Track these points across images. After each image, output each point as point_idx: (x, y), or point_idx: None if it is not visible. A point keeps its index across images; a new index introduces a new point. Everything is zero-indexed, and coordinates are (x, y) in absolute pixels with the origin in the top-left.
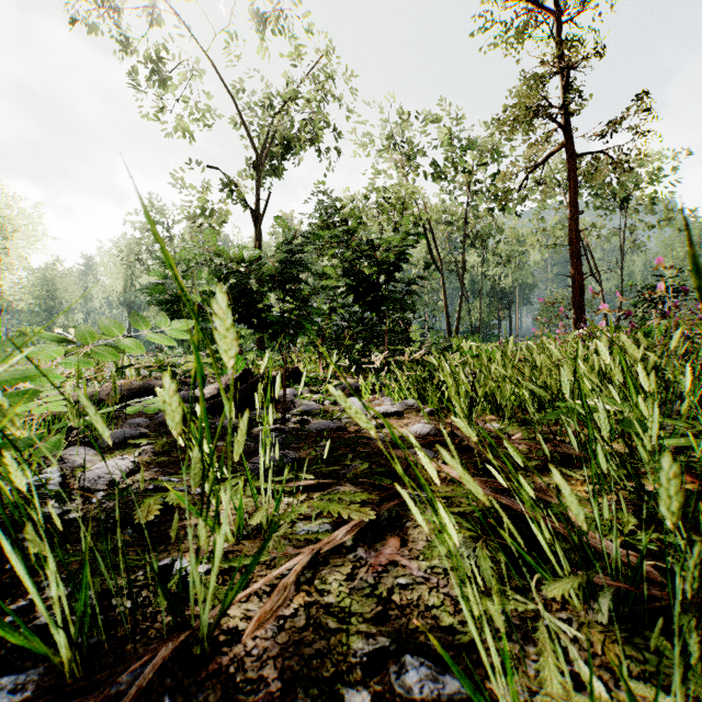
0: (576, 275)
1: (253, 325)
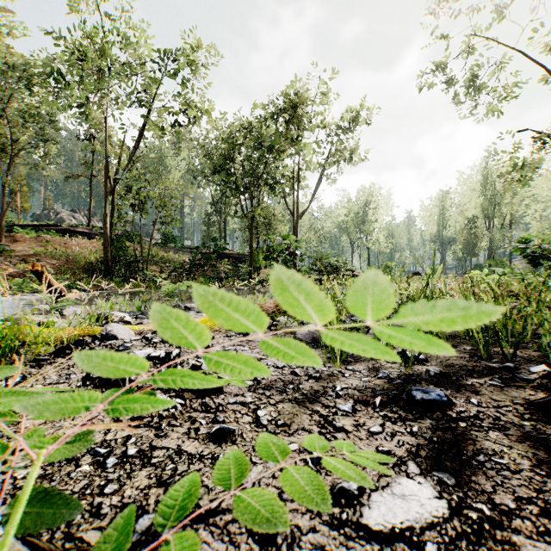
0: None
1: None
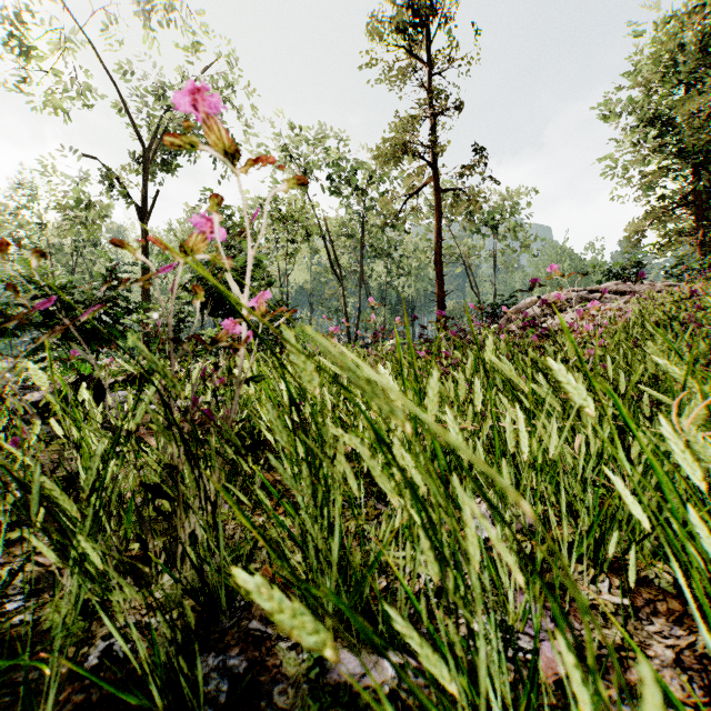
0: (439, 292)
1: (61, 339)
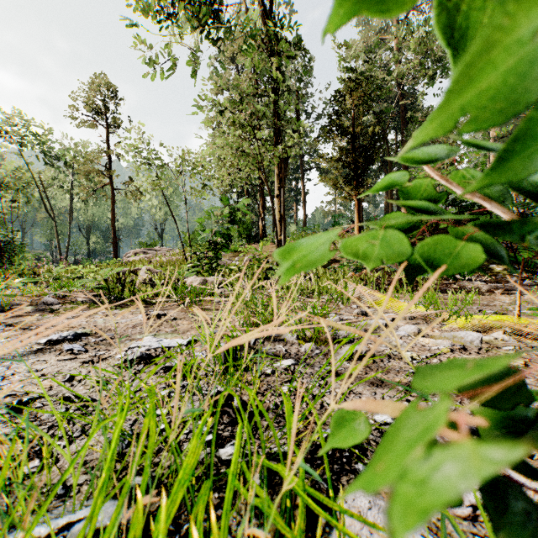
0: (114, 238)
1: None
